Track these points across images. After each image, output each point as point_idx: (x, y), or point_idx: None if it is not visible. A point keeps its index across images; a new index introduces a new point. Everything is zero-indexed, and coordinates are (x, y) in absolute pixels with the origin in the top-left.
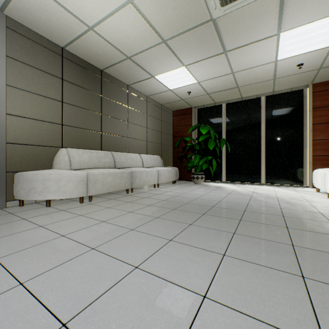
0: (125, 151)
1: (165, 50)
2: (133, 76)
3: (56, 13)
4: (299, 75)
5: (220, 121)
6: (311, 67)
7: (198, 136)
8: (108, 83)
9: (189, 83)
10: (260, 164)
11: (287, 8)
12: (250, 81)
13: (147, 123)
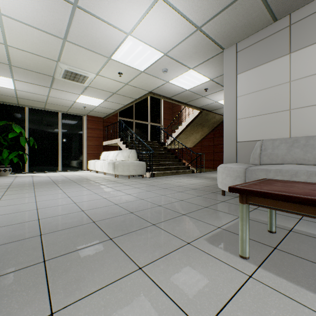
0: None
1: (5, 67)
2: None
3: None
4: (83, 110)
5: (24, 120)
6: (88, 109)
7: (2, 131)
8: None
9: (6, 86)
10: (58, 158)
11: (87, 91)
12: (57, 103)
13: None
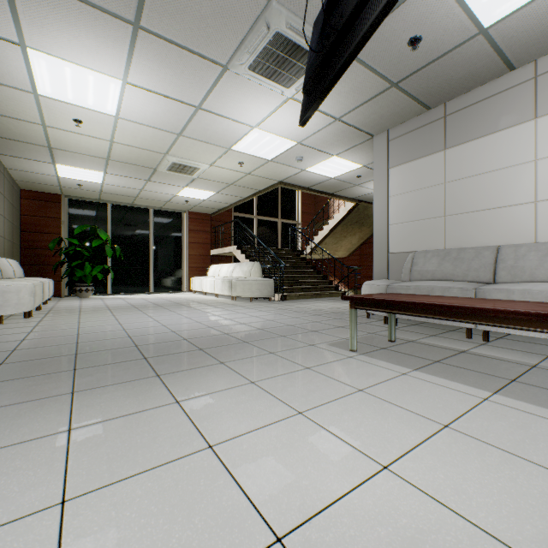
0: None
1: (101, 162)
2: (25, 153)
3: (22, 106)
4: (184, 205)
5: (105, 222)
6: (192, 204)
7: (81, 238)
8: None
9: (93, 181)
10: (150, 273)
11: (194, 182)
12: (150, 197)
13: (5, 209)
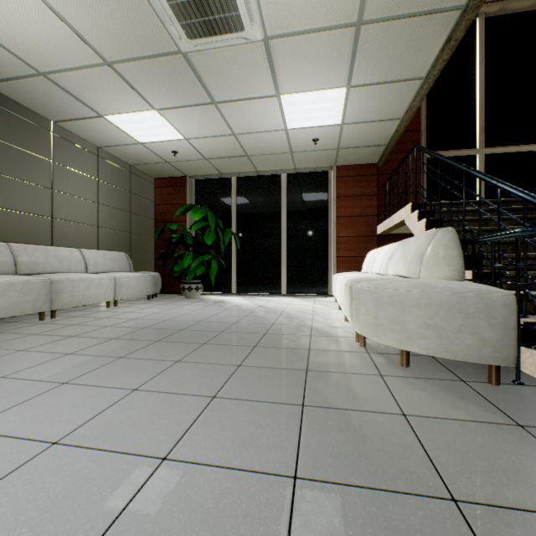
0: (45, 243)
1: (115, 78)
2: (60, 107)
3: None
4: (319, 152)
5: (230, 202)
6: (329, 145)
7: (193, 223)
8: (0, 111)
9: (172, 137)
10: (281, 267)
11: (278, 67)
12: (262, 150)
13: (100, 194)
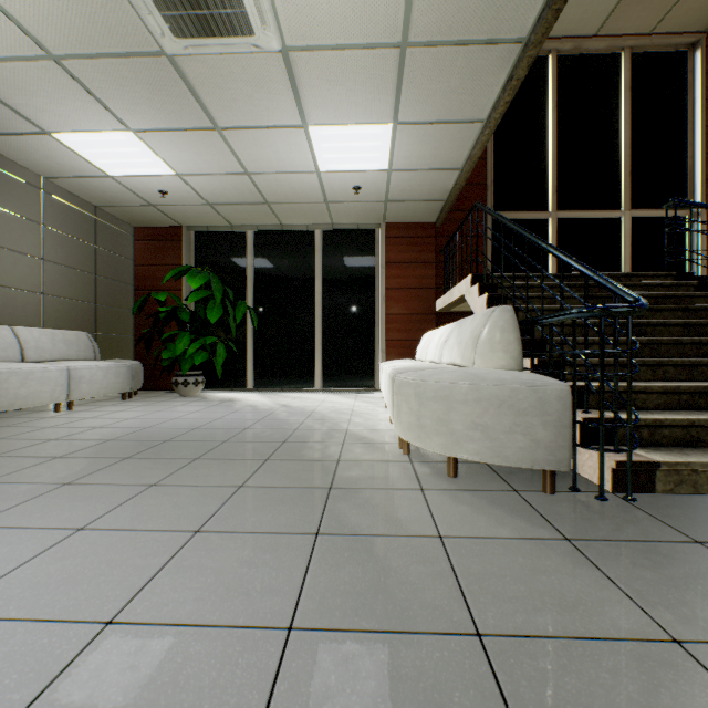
0: None
1: (65, 80)
2: None
3: None
4: (362, 205)
5: (244, 264)
6: (374, 196)
7: (191, 292)
8: None
9: (158, 171)
10: (315, 353)
11: (304, 89)
12: (287, 197)
13: (46, 246)
